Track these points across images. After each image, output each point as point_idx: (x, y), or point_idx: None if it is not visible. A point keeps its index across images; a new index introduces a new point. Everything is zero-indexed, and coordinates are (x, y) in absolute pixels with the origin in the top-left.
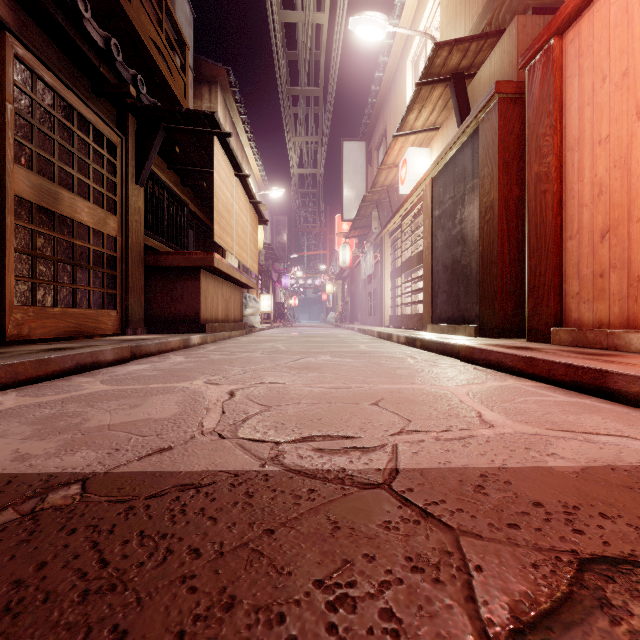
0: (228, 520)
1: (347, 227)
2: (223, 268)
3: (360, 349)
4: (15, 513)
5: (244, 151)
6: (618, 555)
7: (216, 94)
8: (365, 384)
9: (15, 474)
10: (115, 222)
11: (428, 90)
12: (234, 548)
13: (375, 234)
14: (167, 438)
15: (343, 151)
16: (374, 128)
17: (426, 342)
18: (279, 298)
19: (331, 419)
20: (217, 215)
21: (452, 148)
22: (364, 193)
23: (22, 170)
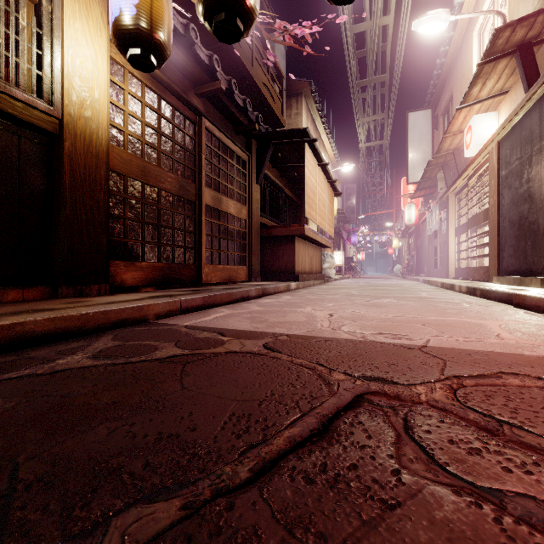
0: (348, 348)
1: (412, 188)
2: (310, 235)
3: (421, 296)
4: (272, 339)
5: (321, 138)
6: (522, 373)
7: (301, 102)
8: (418, 316)
9: (260, 331)
10: (245, 210)
11: (491, 65)
12: (352, 353)
13: (441, 193)
14: (308, 327)
15: (408, 122)
16: (440, 95)
17: (485, 291)
18: (348, 253)
19: (392, 328)
20: (307, 198)
21: (518, 114)
22: (430, 156)
23: (208, 190)
